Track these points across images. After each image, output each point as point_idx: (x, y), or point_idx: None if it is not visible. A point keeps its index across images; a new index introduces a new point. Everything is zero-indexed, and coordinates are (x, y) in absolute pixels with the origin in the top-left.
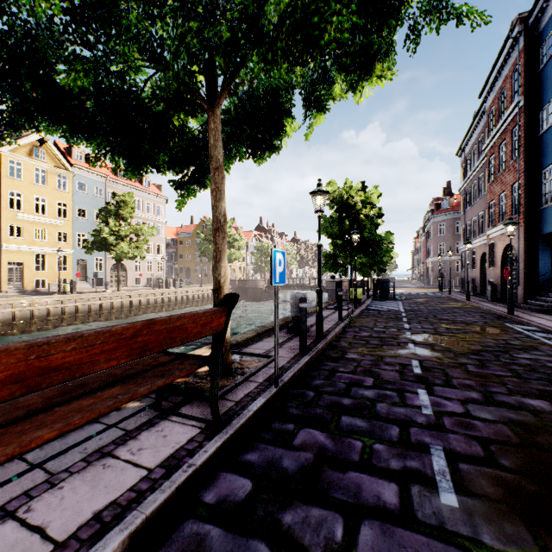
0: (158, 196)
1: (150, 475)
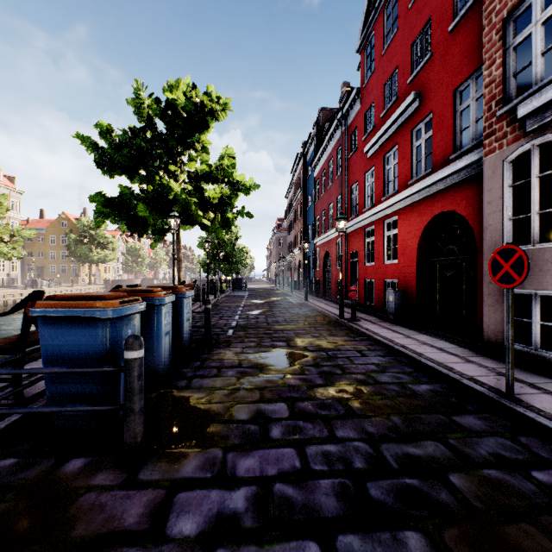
0: (12, 189)
1: None
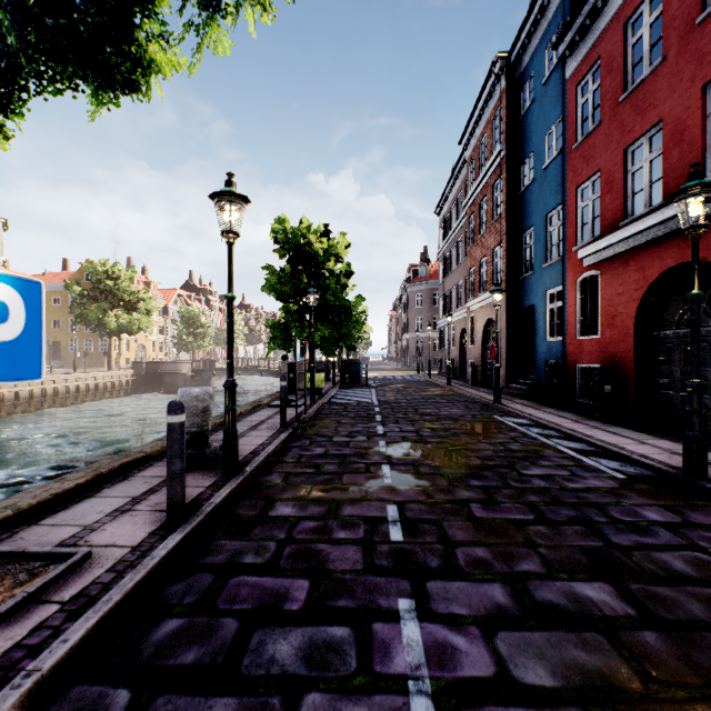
0: None
1: None
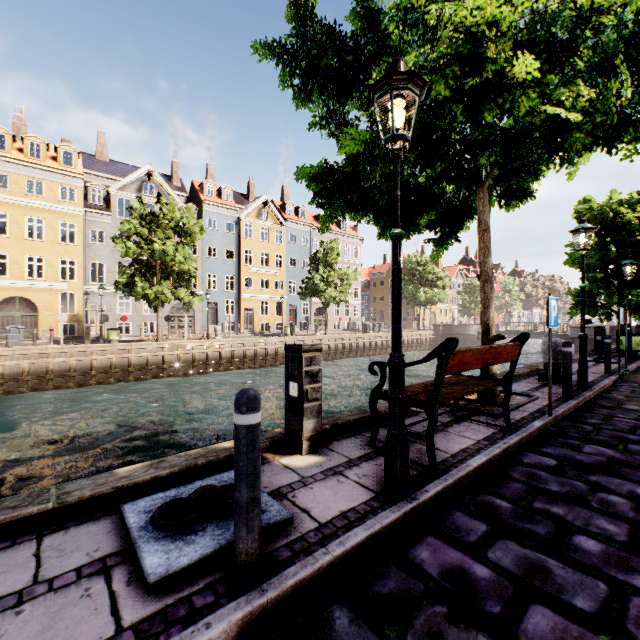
0: (354, 237)
1: (479, 442)
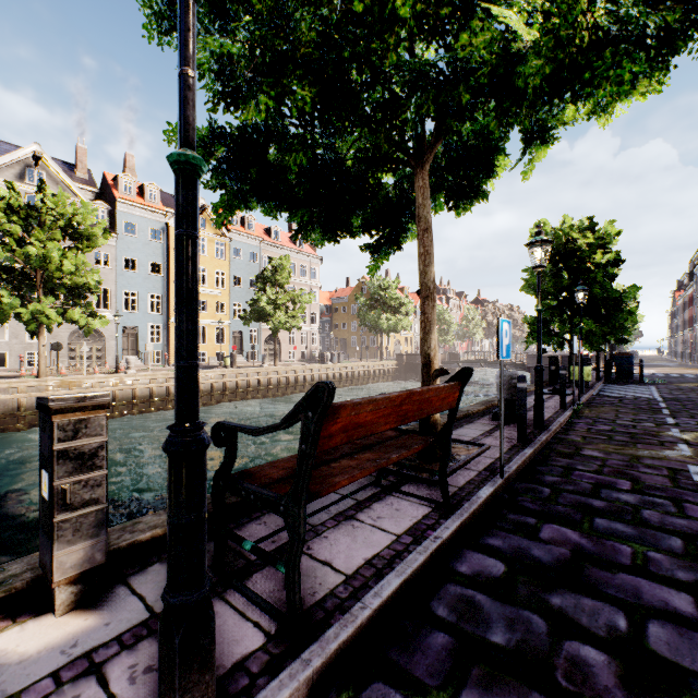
0: (312, 256)
1: (400, 540)
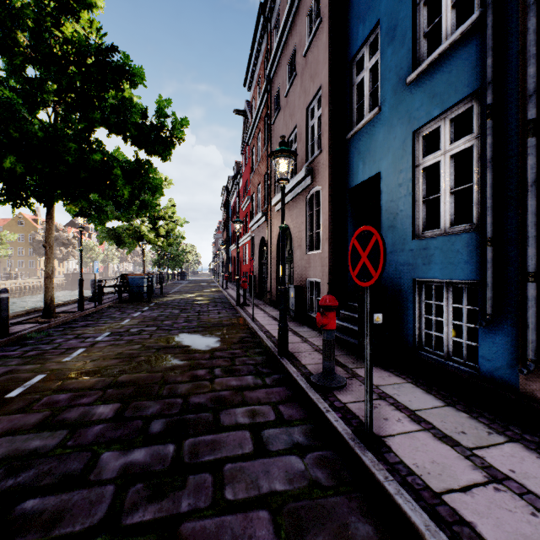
0: None
1: None
